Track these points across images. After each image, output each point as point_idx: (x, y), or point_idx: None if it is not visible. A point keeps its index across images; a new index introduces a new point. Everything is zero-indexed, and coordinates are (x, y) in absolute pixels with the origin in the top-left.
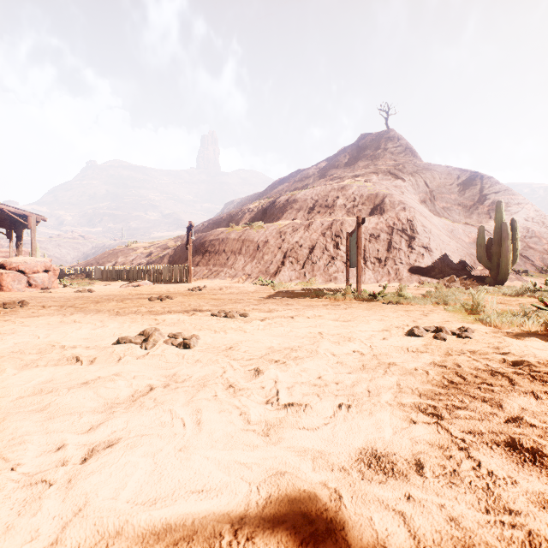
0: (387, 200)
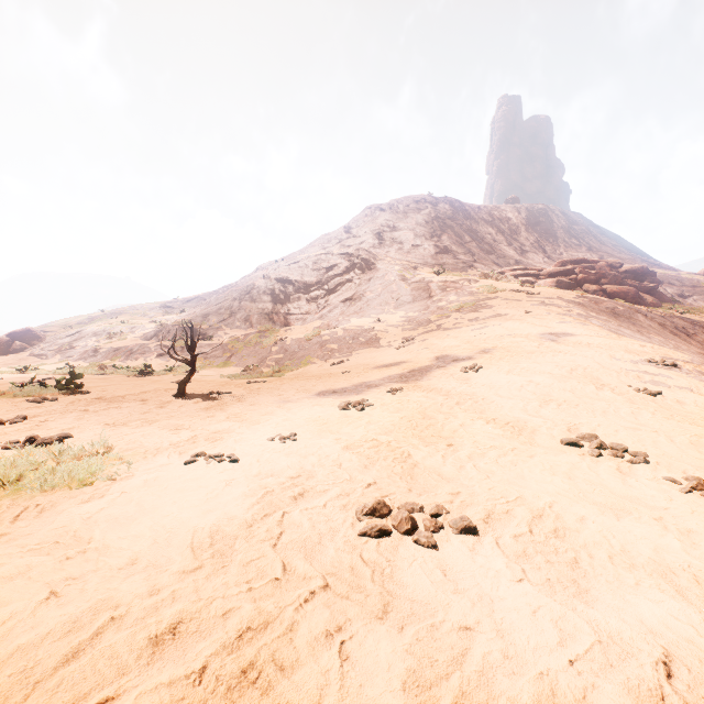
0: None
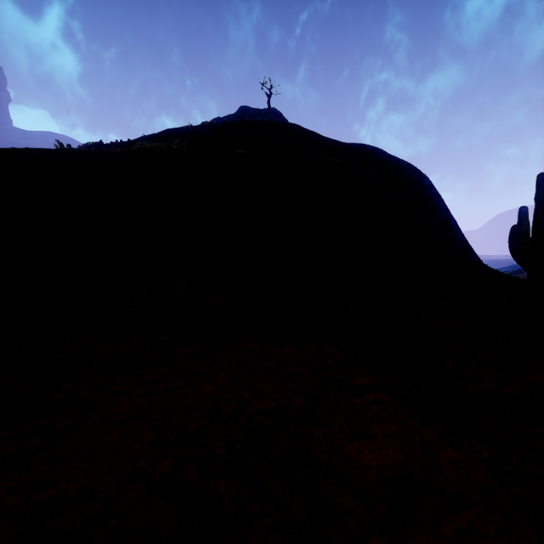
0: (387, 155)
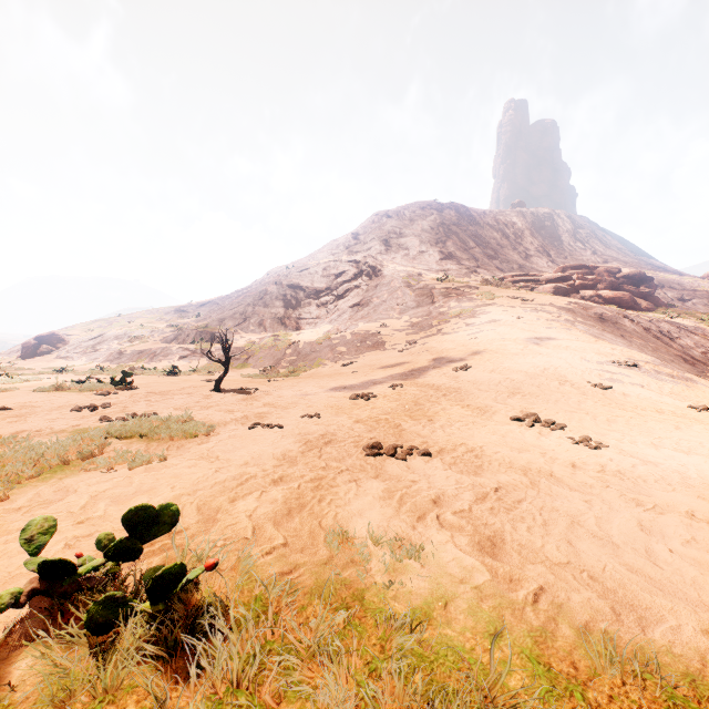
0: None
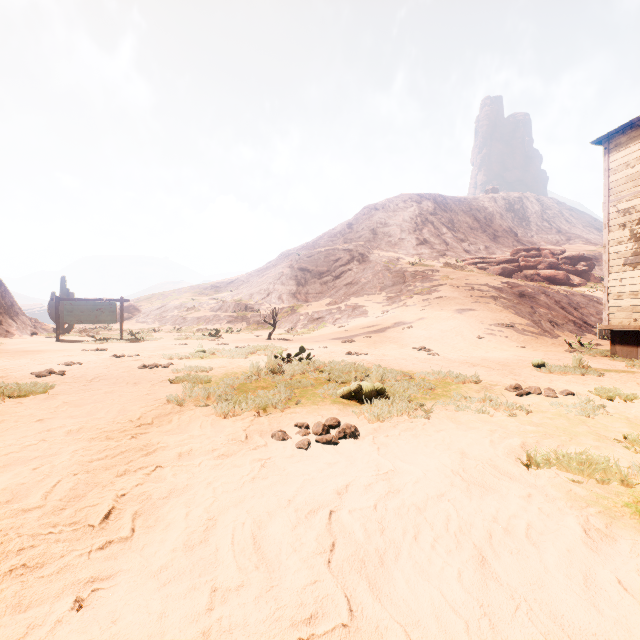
0: None
